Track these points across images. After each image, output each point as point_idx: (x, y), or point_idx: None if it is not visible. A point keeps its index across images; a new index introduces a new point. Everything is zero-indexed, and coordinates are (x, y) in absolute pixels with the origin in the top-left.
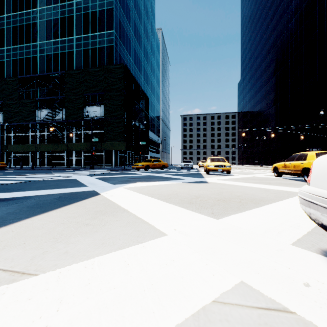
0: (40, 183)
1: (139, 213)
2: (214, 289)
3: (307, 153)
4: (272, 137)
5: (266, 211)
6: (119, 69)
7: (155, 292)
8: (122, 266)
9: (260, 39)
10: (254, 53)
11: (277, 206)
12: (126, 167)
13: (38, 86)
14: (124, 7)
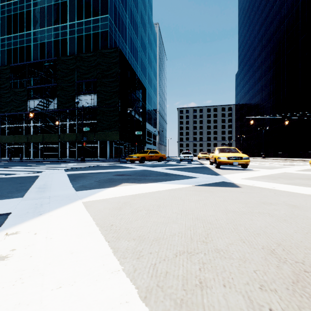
0: None
1: None
2: None
3: None
4: (285, 125)
5: None
6: (113, 53)
7: None
8: None
9: (260, 27)
10: (253, 43)
11: None
12: (121, 159)
13: (32, 76)
14: None
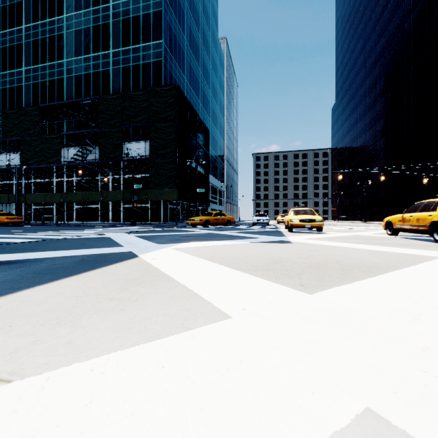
0: (61, 242)
1: (190, 284)
2: (318, 425)
3: (437, 200)
4: (381, 181)
5: (385, 282)
6: (170, 91)
7: (206, 426)
8: (153, 371)
9: (363, 46)
10: (355, 66)
11: (402, 276)
12: (179, 223)
13: (65, 117)
14: (177, 9)
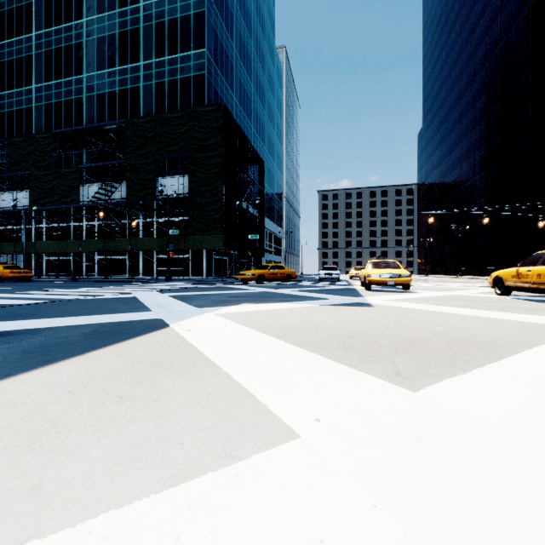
0: (72, 305)
1: (238, 371)
2: None
3: None
4: (483, 225)
5: (520, 370)
6: (214, 112)
7: None
8: None
9: (459, 54)
10: (448, 80)
11: (539, 359)
12: (226, 278)
13: (84, 146)
14: (223, 10)
